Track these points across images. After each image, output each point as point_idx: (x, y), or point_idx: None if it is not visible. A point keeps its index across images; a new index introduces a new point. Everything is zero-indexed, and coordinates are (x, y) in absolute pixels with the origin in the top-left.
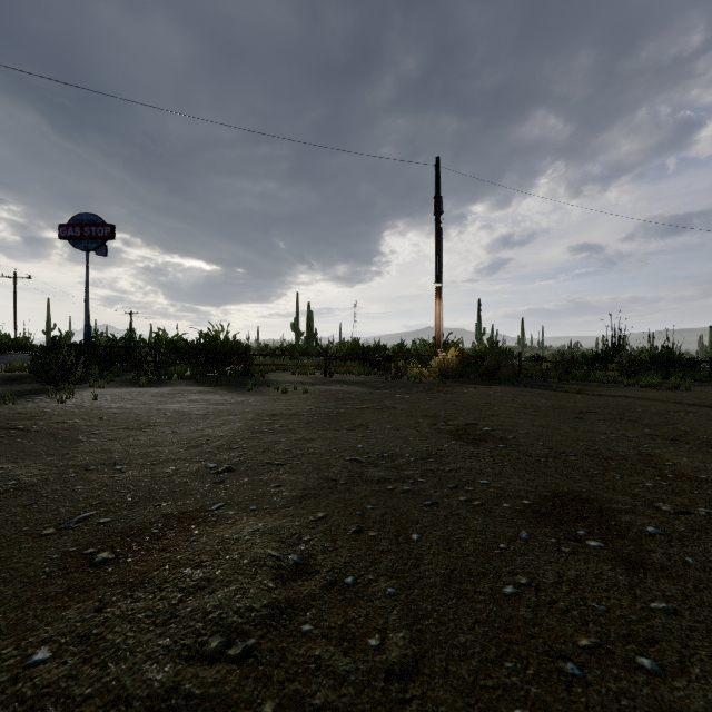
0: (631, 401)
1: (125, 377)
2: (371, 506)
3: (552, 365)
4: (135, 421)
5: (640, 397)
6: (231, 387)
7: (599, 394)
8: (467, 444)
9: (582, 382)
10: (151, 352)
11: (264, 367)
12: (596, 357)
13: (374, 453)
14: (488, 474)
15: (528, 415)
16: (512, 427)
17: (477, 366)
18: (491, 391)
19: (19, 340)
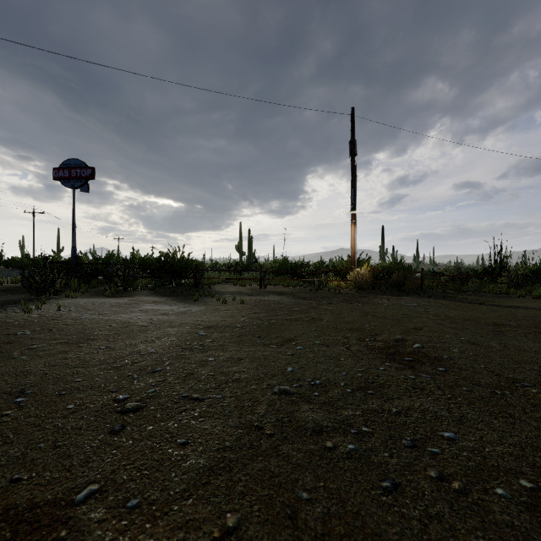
0: (534, 312)
1: (100, 288)
2: (306, 494)
3: (449, 278)
4: (78, 333)
5: (540, 308)
6: (181, 297)
7: (499, 305)
8: (404, 367)
9: (477, 293)
10: (121, 268)
11: (211, 280)
12: (485, 272)
13: (305, 379)
14: (448, 420)
15: (448, 328)
16: (442, 344)
17: (385, 279)
18: (402, 301)
19: (36, 259)
